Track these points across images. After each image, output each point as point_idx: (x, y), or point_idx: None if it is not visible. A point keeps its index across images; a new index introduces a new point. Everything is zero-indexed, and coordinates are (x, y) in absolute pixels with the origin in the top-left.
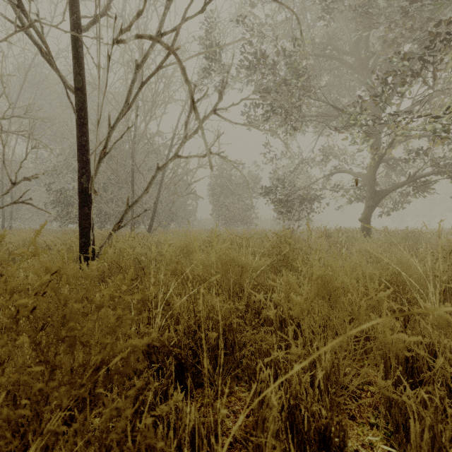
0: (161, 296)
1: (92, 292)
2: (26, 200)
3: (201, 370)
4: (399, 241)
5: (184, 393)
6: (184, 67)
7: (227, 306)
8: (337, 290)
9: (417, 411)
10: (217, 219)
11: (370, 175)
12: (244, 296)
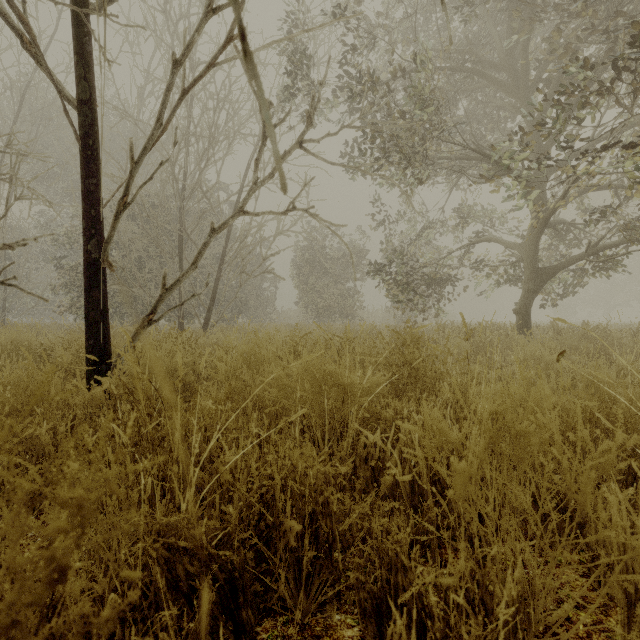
0: (195, 452)
1: None
2: (7, 279)
3: (272, 586)
4: (577, 343)
5: (239, 636)
6: None
7: (319, 468)
8: (526, 440)
9: None
10: (305, 310)
11: (530, 245)
12: (347, 437)
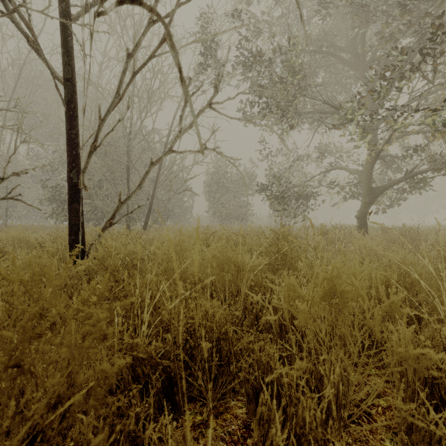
0: (148, 302)
1: (48, 305)
2: (15, 196)
3: (193, 383)
4: (397, 238)
5: (174, 411)
6: (169, 30)
7: (221, 312)
8: (345, 295)
9: (444, 439)
10: (213, 216)
11: (367, 172)
12: (240, 298)
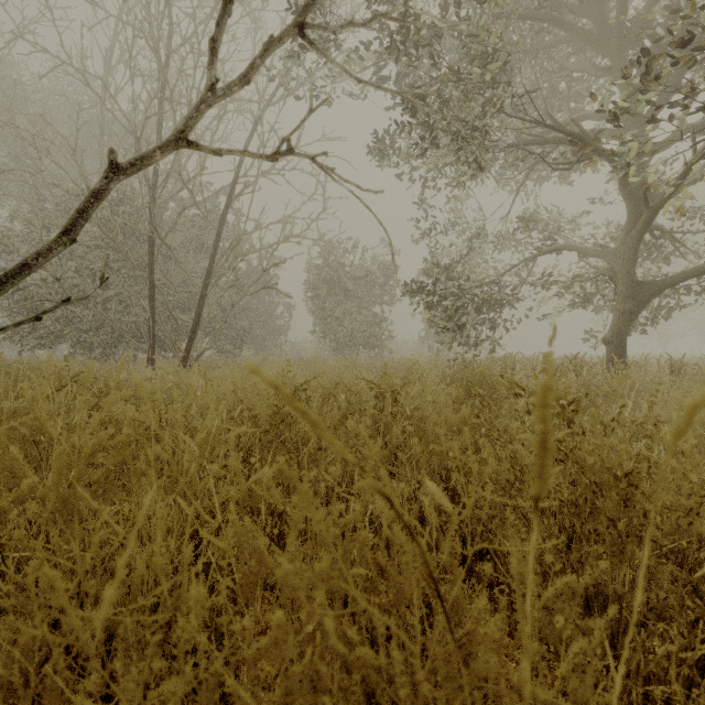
0: None
1: None
2: None
3: None
4: None
5: None
6: None
7: None
8: None
9: None
10: (322, 340)
11: (627, 250)
12: None
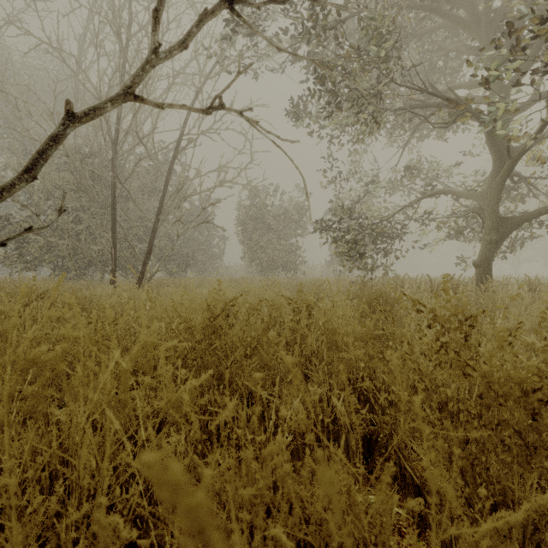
0: None
1: None
2: None
3: None
4: None
5: None
6: None
7: None
8: None
9: None
10: (250, 264)
11: (492, 192)
12: None
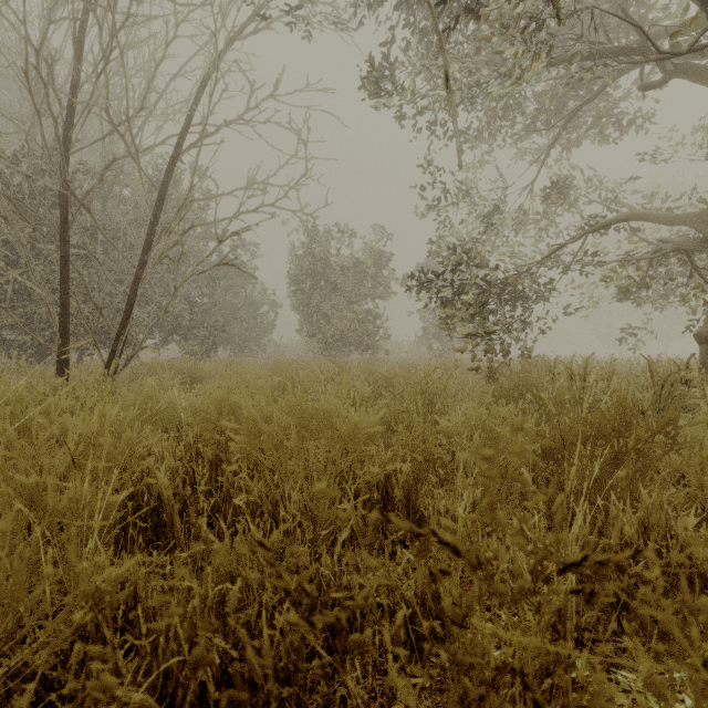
0: None
1: None
2: None
3: None
4: None
5: None
6: None
7: None
8: None
9: None
10: (309, 340)
11: None
12: None
